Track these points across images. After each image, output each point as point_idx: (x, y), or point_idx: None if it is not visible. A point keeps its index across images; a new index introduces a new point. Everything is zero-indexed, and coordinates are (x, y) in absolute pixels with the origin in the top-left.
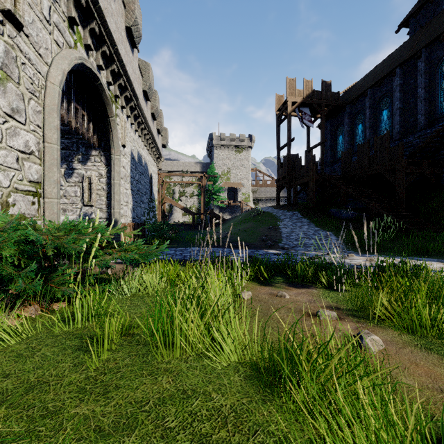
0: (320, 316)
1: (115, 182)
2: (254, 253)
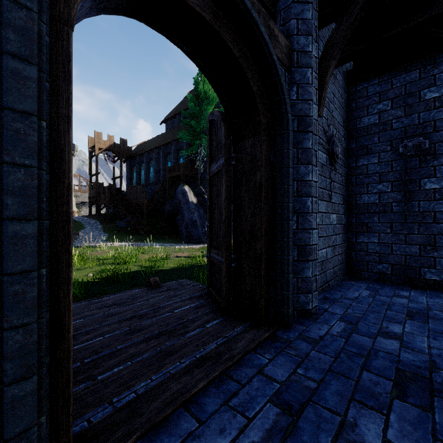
0: None
1: None
2: None
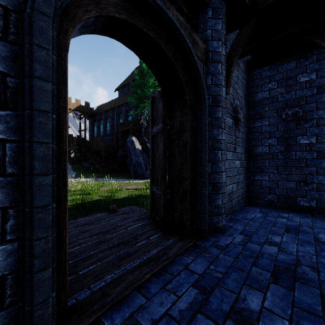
0: None
1: None
2: None
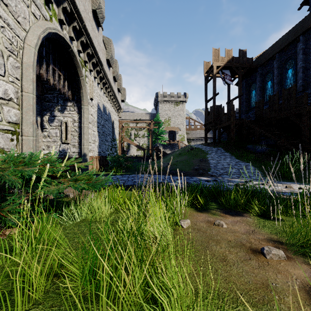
0: (266, 254)
1: (84, 126)
2: (189, 180)
